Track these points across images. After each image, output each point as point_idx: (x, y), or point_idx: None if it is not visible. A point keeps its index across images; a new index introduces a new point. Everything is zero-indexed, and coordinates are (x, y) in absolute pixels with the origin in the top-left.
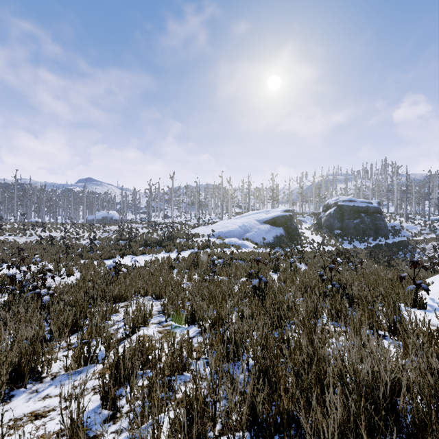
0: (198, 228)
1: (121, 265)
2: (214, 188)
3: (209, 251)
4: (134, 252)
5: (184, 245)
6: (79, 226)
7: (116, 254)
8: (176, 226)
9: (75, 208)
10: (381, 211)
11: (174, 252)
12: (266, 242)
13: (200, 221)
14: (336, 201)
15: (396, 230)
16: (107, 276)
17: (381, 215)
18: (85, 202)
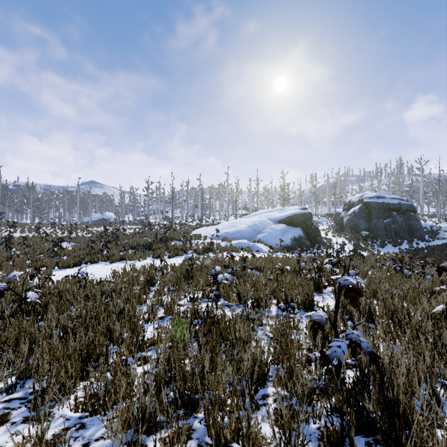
0: (200, 229)
1: (74, 277)
2: (219, 187)
3: (211, 256)
4: (109, 258)
5: (179, 248)
6: (63, 227)
7: (82, 260)
8: (175, 227)
9: (68, 209)
10: (415, 209)
11: (165, 257)
12: (283, 245)
13: (203, 222)
14: (361, 198)
15: (433, 232)
16: (3, 306)
17: (415, 213)
18: (78, 202)
